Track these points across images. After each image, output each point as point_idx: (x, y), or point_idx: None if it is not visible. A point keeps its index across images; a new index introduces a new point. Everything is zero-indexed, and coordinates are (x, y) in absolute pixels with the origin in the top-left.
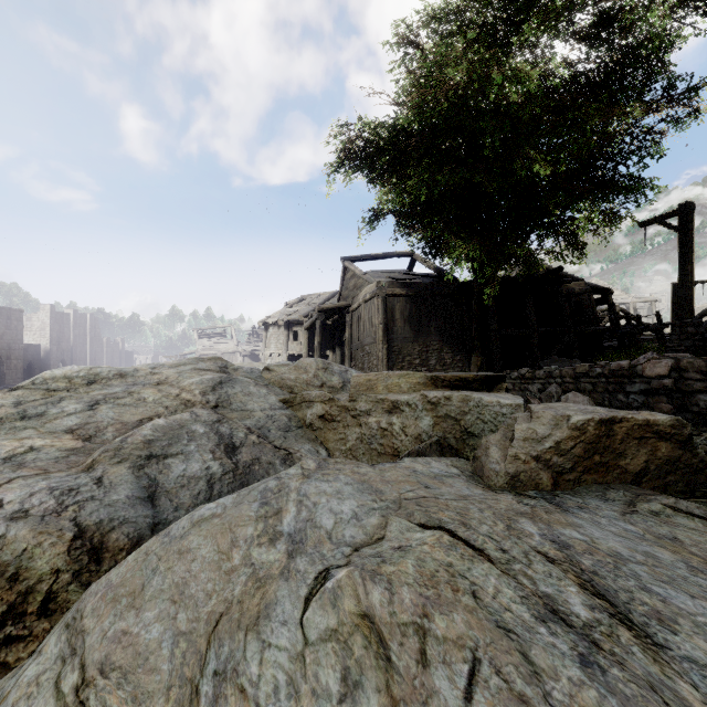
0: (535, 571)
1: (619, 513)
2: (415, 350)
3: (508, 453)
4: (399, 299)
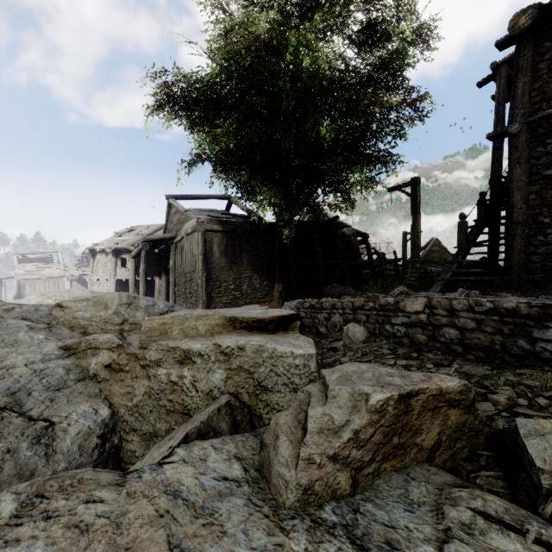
0: None
1: (435, 545)
2: (231, 277)
3: (300, 455)
4: (217, 234)
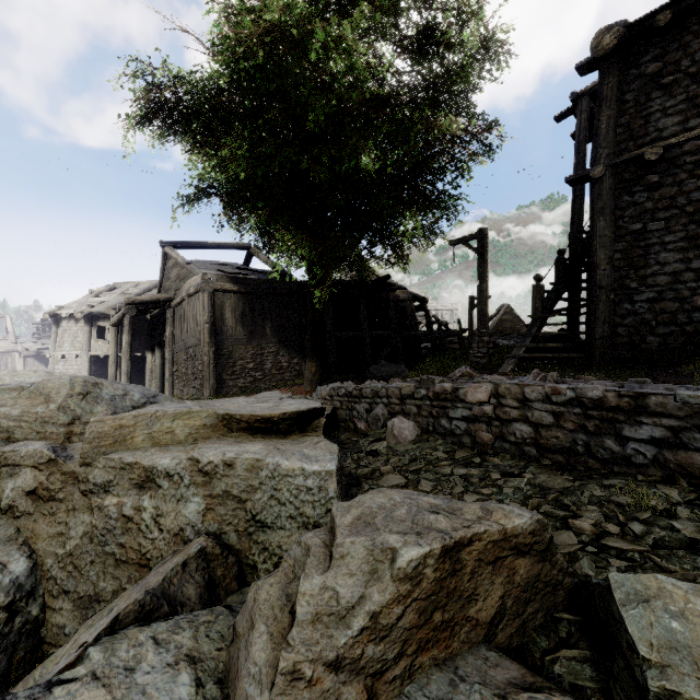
0: None
1: None
2: (249, 353)
3: (279, 667)
4: (230, 296)
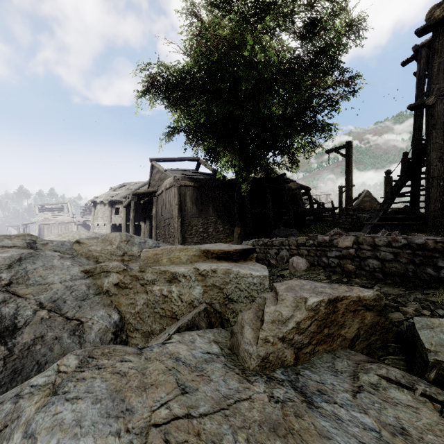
0: None
1: (350, 393)
2: (200, 222)
3: (260, 336)
4: (189, 189)
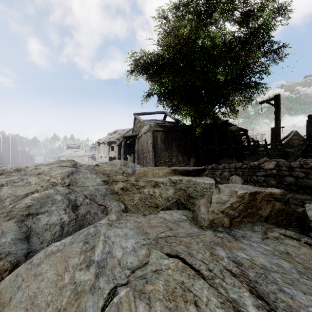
0: (226, 283)
1: (260, 239)
2: (166, 155)
3: (209, 209)
4: (159, 132)
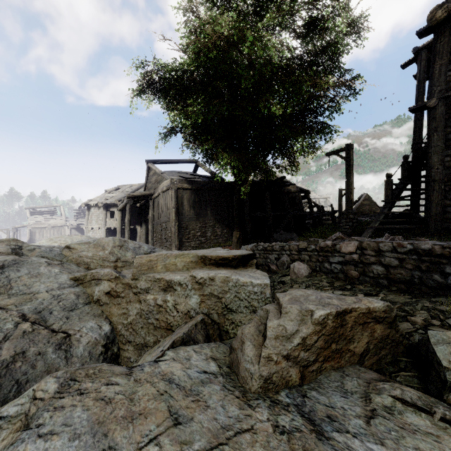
0: None
1: (363, 419)
2: (198, 226)
3: (262, 354)
4: (186, 191)
